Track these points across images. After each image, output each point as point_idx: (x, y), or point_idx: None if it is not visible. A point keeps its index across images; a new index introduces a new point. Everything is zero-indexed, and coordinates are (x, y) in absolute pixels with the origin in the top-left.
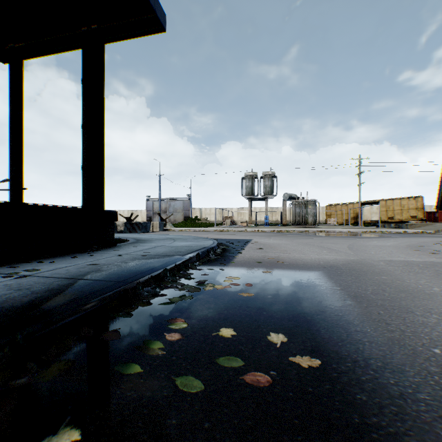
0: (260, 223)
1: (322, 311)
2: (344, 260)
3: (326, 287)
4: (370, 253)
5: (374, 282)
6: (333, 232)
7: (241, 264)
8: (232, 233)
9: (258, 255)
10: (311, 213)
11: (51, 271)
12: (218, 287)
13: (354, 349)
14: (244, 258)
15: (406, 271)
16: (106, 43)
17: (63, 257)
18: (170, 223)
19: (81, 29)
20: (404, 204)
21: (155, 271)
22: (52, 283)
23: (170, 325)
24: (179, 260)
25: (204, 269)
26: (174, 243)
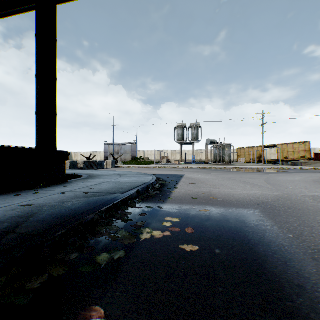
0: (188, 161)
1: (298, 285)
2: (272, 196)
3: (275, 234)
4: (289, 188)
5: None
6: (246, 168)
7: (178, 200)
8: (168, 169)
9: (192, 190)
10: (227, 154)
11: None
12: (156, 234)
13: None
14: (180, 194)
15: None
16: (58, 3)
17: (7, 195)
18: (120, 161)
19: None
20: (295, 147)
21: (86, 216)
22: None
23: None
24: (118, 199)
25: (143, 207)
26: (119, 179)
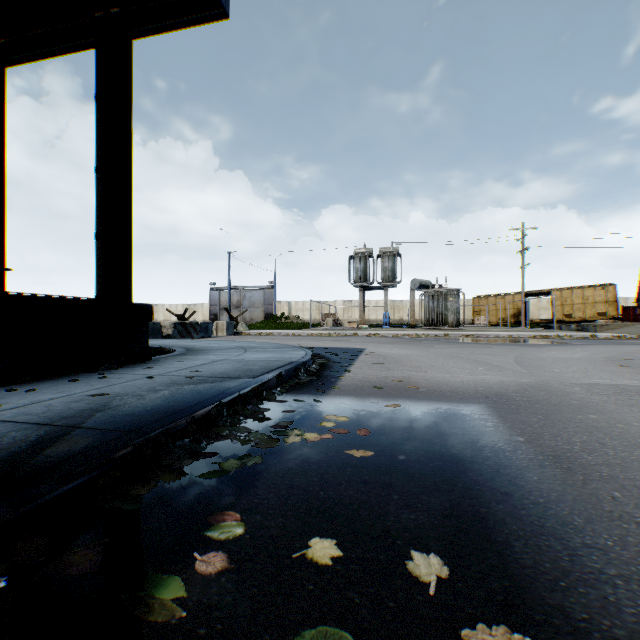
0: (376, 323)
1: (504, 493)
2: (516, 384)
3: (498, 437)
4: (553, 372)
5: (579, 425)
6: (487, 337)
7: (349, 390)
8: (335, 339)
9: (376, 374)
10: (452, 308)
11: (18, 409)
12: (310, 437)
13: (598, 601)
14: (354, 380)
15: (624, 403)
16: (134, 38)
17: (56, 381)
18: (243, 323)
19: (94, 14)
20: (588, 295)
21: (199, 409)
22: (5, 435)
23: (209, 530)
24: (247, 386)
25: (289, 401)
26: (244, 355)
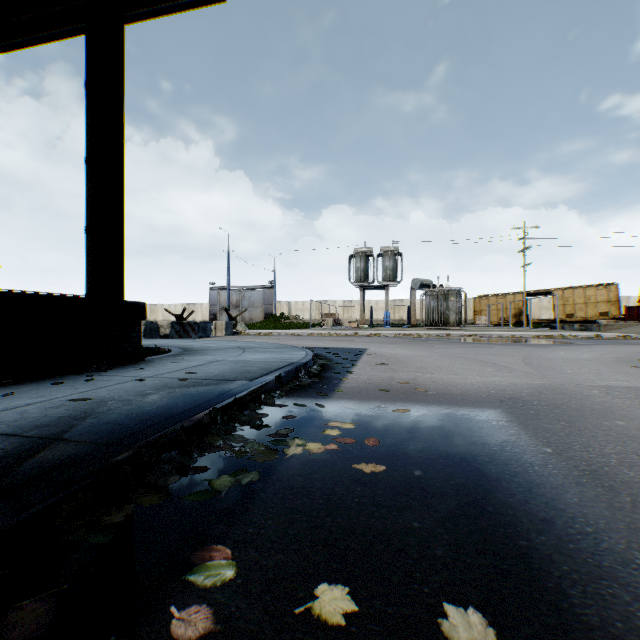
0: (376, 323)
1: (543, 519)
2: (530, 386)
3: (523, 447)
4: (565, 373)
5: (608, 433)
6: (489, 337)
7: (353, 393)
8: (336, 339)
9: (381, 376)
10: (453, 307)
11: None
12: (313, 448)
13: None
14: (357, 382)
15: None
16: (126, 22)
17: (38, 384)
18: (242, 323)
19: None
20: (590, 294)
21: (190, 416)
22: None
23: (192, 572)
24: (244, 390)
25: (289, 405)
26: (242, 355)
